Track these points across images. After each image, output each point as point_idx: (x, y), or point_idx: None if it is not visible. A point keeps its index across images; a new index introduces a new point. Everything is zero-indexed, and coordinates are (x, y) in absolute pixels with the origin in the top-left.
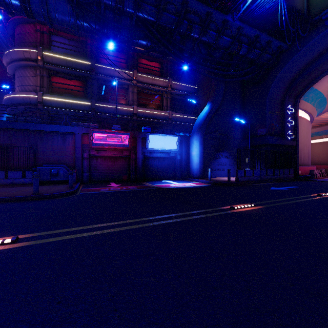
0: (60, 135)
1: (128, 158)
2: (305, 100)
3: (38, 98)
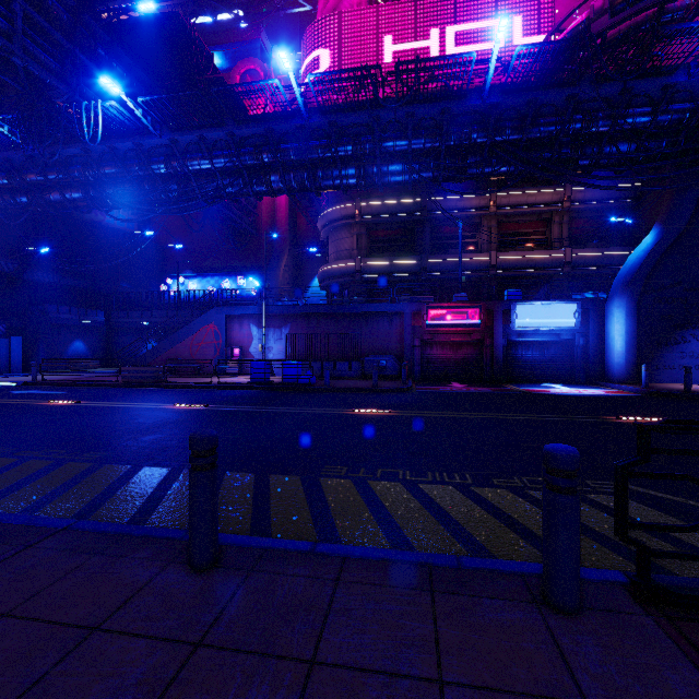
0: (386, 315)
1: (479, 344)
2: None
3: (356, 266)
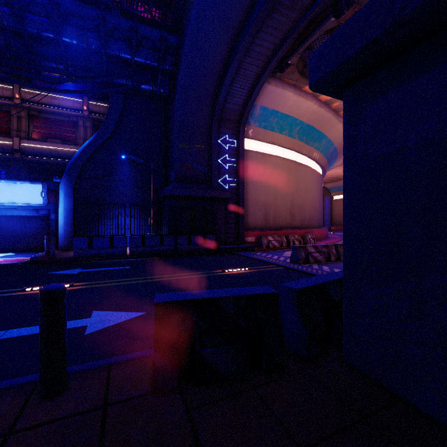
0: None
1: None
2: (264, 127)
3: None
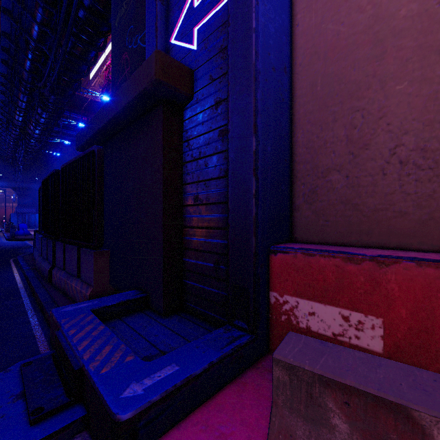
0: None
1: None
2: None
3: None
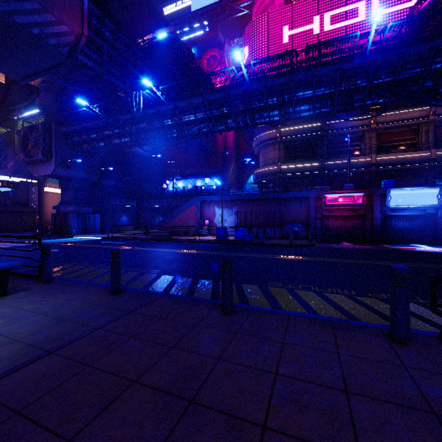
0: (297, 199)
1: (362, 217)
2: None
3: (277, 169)
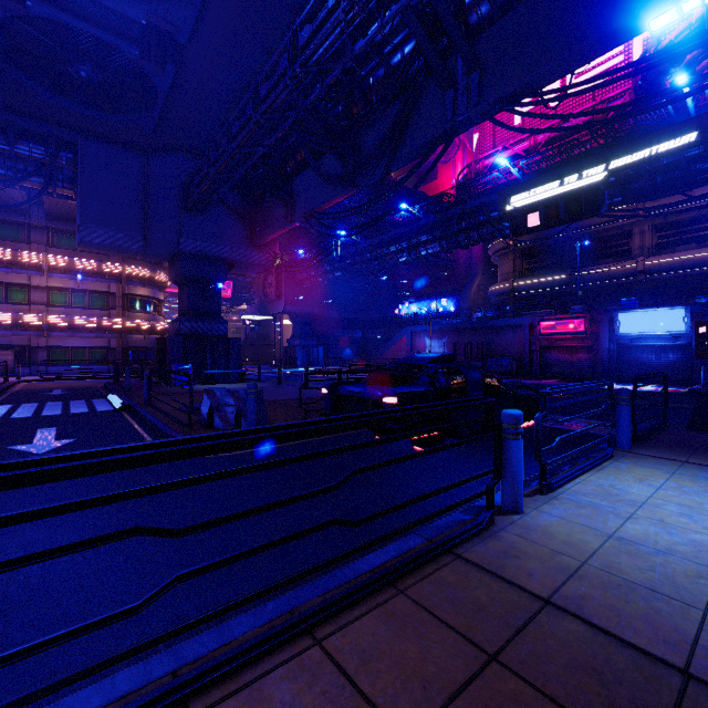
0: (511, 327)
1: (593, 348)
2: None
3: (509, 287)
